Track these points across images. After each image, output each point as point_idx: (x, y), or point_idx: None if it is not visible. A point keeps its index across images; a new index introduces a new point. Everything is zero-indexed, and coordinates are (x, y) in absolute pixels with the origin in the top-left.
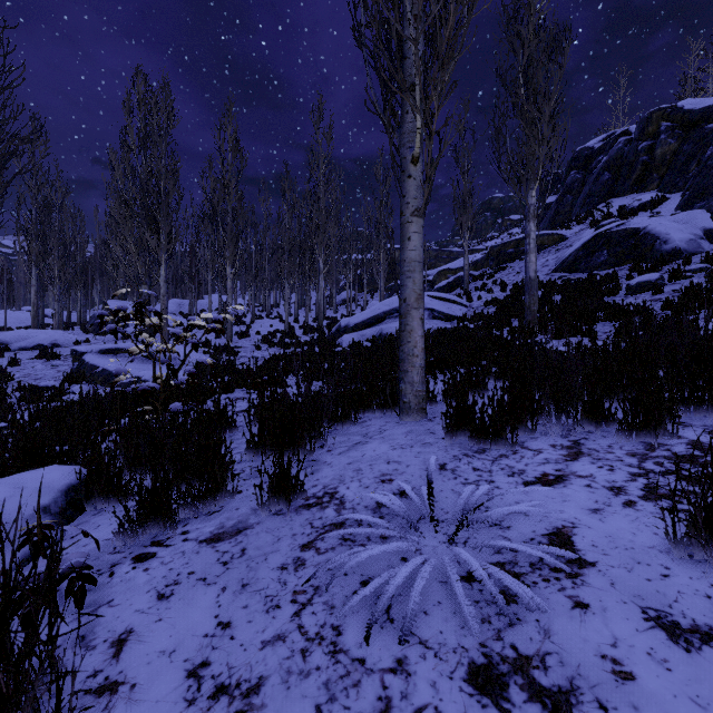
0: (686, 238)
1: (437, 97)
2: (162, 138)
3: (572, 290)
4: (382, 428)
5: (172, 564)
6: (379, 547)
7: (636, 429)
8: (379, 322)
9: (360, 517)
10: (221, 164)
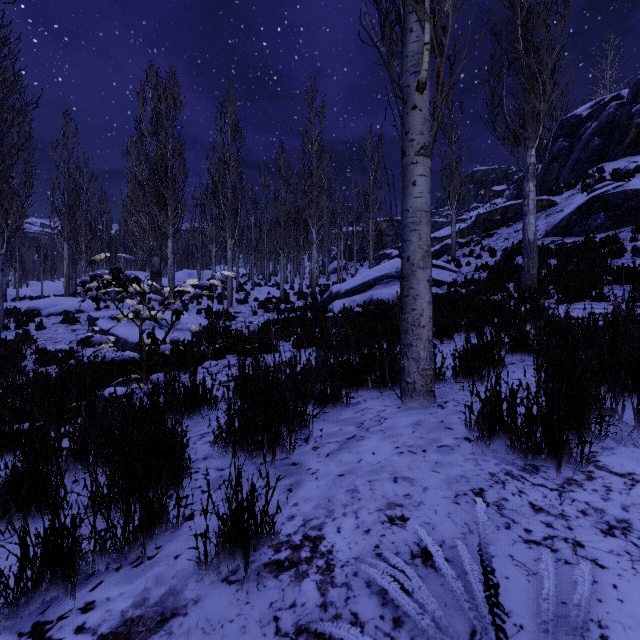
0: None
1: None
2: (169, 122)
3: (568, 253)
4: (381, 415)
5: None
6: None
7: None
8: (369, 288)
9: None
10: (221, 143)
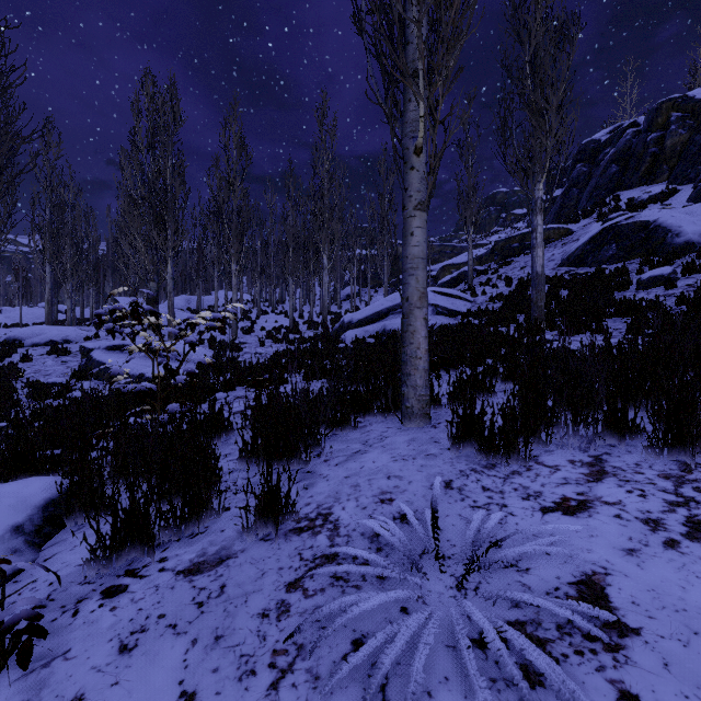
0: (700, 231)
1: (441, 82)
2: (168, 138)
3: (579, 284)
4: (383, 434)
5: (142, 602)
6: (374, 599)
7: (668, 445)
8: (382, 318)
9: (354, 552)
10: (226, 162)
